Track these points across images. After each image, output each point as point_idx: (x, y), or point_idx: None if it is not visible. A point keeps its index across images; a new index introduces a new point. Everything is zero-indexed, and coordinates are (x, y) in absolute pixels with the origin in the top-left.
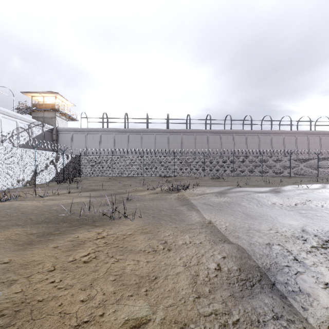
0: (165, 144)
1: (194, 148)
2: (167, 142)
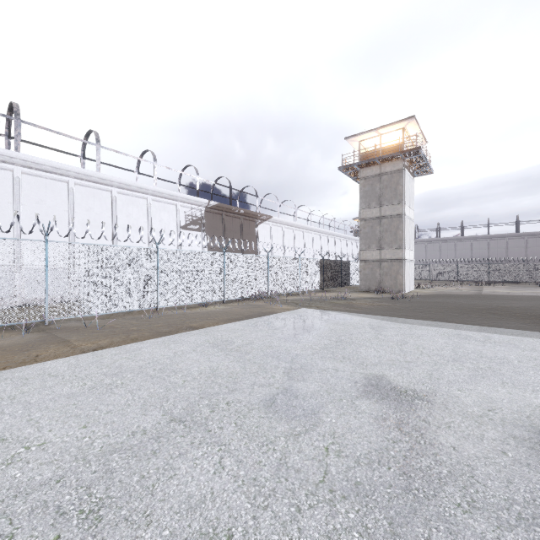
0: (483, 250)
1: (524, 253)
2: (486, 248)
